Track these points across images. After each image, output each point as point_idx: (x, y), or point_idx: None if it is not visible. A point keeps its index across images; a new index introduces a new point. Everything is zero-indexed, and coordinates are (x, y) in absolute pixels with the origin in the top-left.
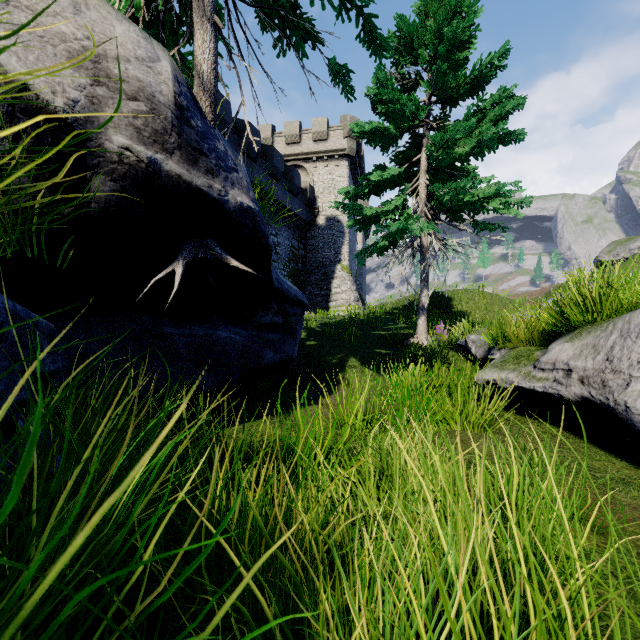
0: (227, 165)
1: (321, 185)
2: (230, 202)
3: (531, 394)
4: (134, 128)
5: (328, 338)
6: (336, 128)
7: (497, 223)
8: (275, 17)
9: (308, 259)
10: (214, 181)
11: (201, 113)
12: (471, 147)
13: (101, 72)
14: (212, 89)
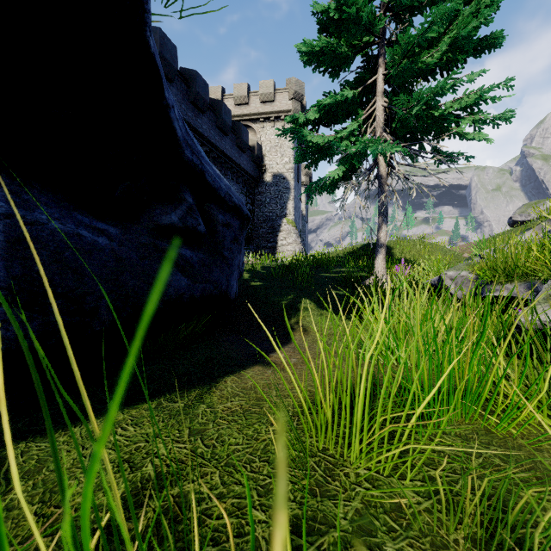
0: None
1: (268, 144)
2: None
3: None
4: None
5: (276, 279)
6: (282, 90)
7: (461, 153)
8: None
9: (256, 213)
10: None
11: None
12: (443, 53)
13: None
14: None
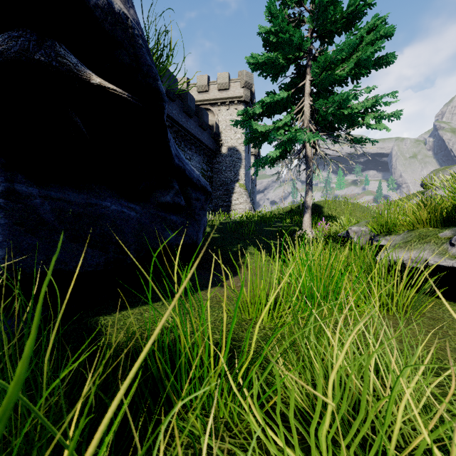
0: None
1: (224, 123)
2: None
3: (451, 273)
4: None
5: (230, 232)
6: (235, 80)
7: (368, 138)
8: None
9: (214, 179)
10: None
11: None
12: (351, 69)
13: None
14: None
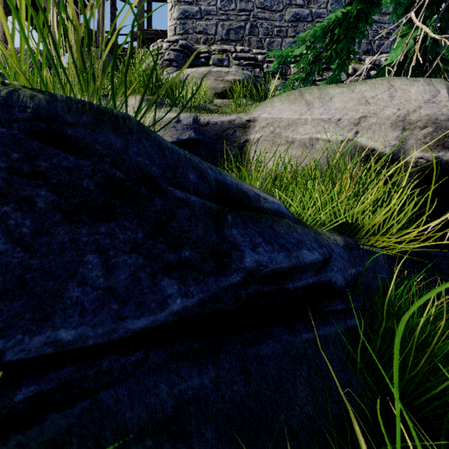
0: None
1: None
2: None
3: None
4: (424, 144)
5: None
6: None
7: None
8: None
9: None
10: None
11: None
12: None
13: (405, 123)
14: None
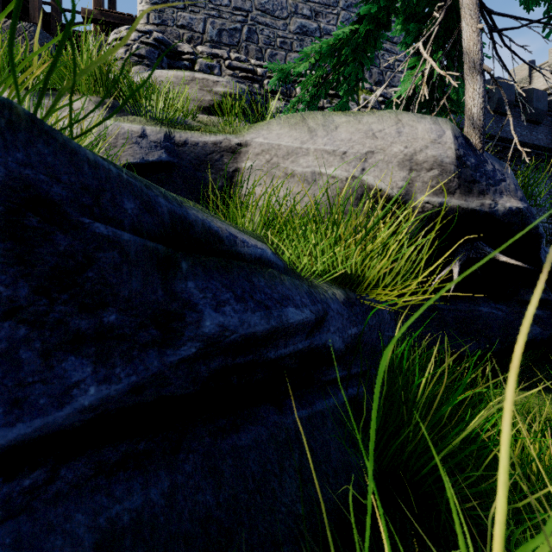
0: (495, 180)
1: None
2: (499, 210)
3: None
4: (430, 188)
5: None
6: None
7: None
8: (544, 4)
9: None
10: (484, 199)
11: (472, 148)
12: None
13: (413, 163)
14: (480, 124)
